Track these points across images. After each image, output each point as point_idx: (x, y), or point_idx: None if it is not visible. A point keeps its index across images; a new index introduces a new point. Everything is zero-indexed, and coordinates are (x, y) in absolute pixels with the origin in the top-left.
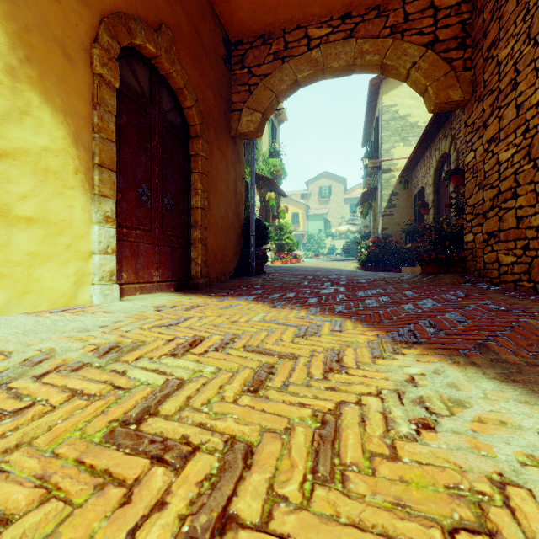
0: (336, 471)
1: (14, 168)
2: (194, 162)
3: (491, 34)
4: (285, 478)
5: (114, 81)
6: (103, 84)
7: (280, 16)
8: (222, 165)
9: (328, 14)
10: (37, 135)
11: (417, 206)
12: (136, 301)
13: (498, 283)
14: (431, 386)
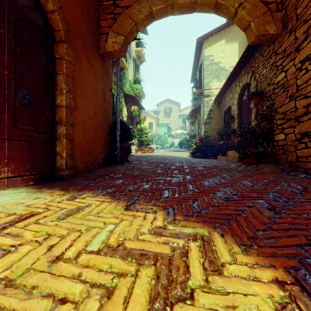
0: None
1: None
2: (59, 64)
3: None
4: None
5: None
6: None
7: None
8: (91, 75)
9: None
10: None
11: (227, 118)
12: None
13: None
14: None
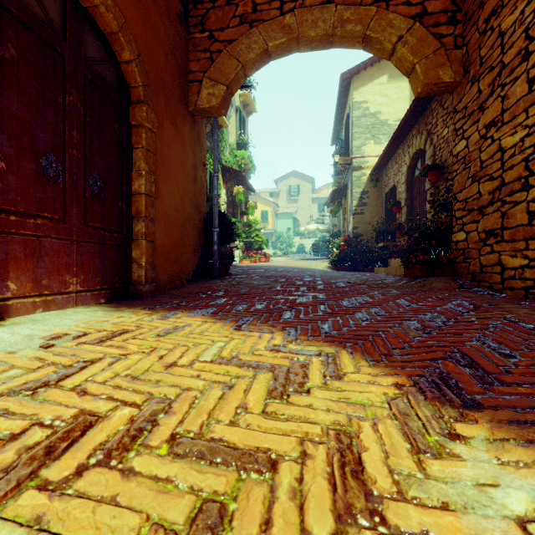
0: None
1: None
2: (137, 134)
3: (490, 3)
4: None
5: None
6: None
7: None
8: (177, 144)
9: None
10: None
11: (389, 205)
12: (21, 327)
13: (501, 289)
14: None
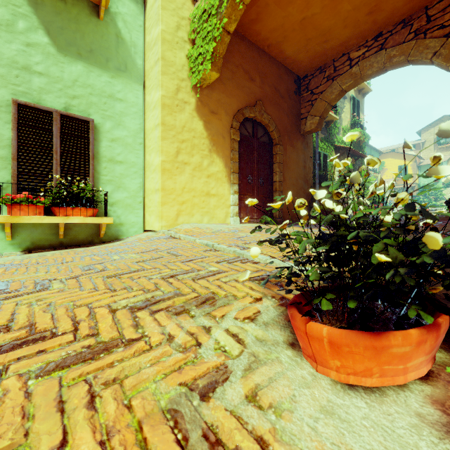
0: None
1: (210, 180)
2: (275, 157)
3: None
4: None
5: (237, 138)
6: (234, 142)
7: (329, 54)
8: (294, 154)
9: (364, 40)
10: (216, 167)
11: None
12: (245, 224)
13: None
14: None
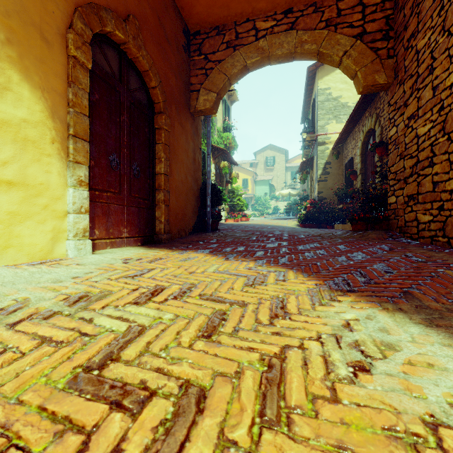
0: (282, 414)
1: None
2: (158, 134)
3: (411, 27)
4: (235, 422)
5: (87, 62)
6: (77, 65)
7: (232, 10)
8: (183, 137)
9: (273, 9)
10: (17, 108)
11: (347, 173)
12: (106, 255)
13: (417, 238)
14: (365, 331)
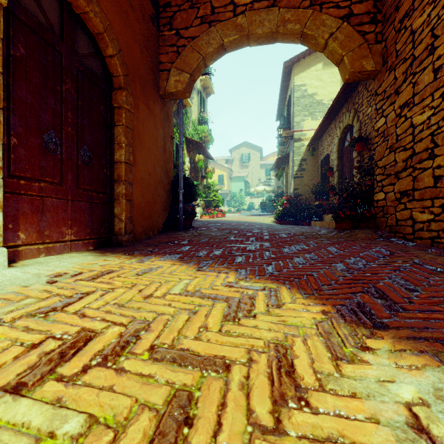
0: None
1: None
2: (118, 114)
3: (404, 6)
4: None
5: None
6: None
7: None
8: (150, 122)
9: None
10: None
11: (324, 170)
12: (30, 268)
13: (413, 239)
14: None
